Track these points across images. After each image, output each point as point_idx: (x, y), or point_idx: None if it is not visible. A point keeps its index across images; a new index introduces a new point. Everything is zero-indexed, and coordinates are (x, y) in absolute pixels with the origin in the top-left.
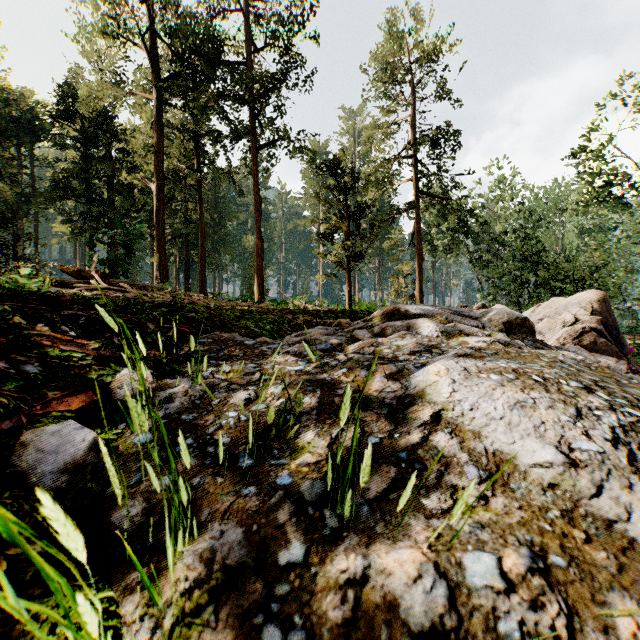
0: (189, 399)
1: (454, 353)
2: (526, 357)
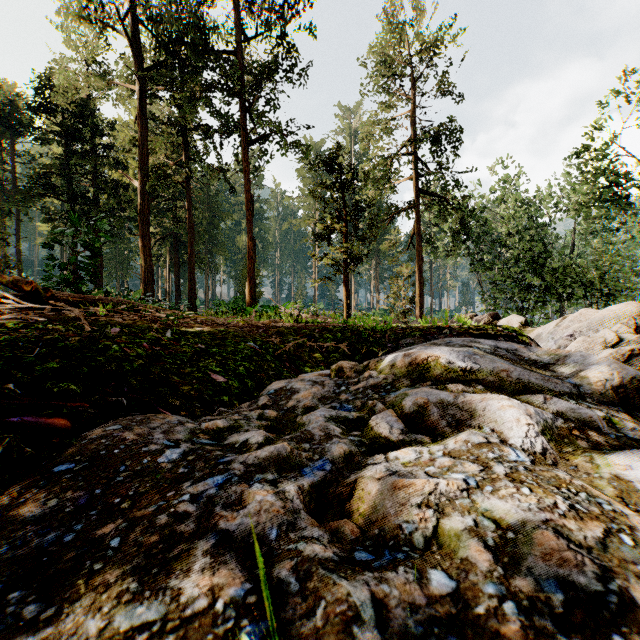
0: None
1: None
2: None
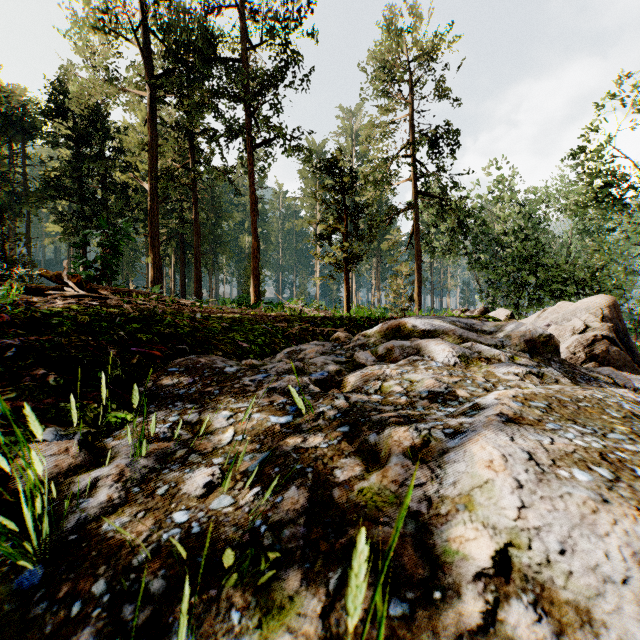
0: (123, 487)
1: (499, 414)
2: (589, 411)
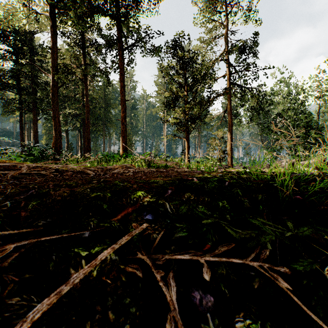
0: None
1: None
2: None
